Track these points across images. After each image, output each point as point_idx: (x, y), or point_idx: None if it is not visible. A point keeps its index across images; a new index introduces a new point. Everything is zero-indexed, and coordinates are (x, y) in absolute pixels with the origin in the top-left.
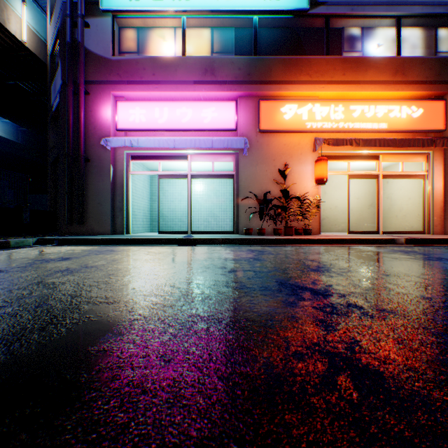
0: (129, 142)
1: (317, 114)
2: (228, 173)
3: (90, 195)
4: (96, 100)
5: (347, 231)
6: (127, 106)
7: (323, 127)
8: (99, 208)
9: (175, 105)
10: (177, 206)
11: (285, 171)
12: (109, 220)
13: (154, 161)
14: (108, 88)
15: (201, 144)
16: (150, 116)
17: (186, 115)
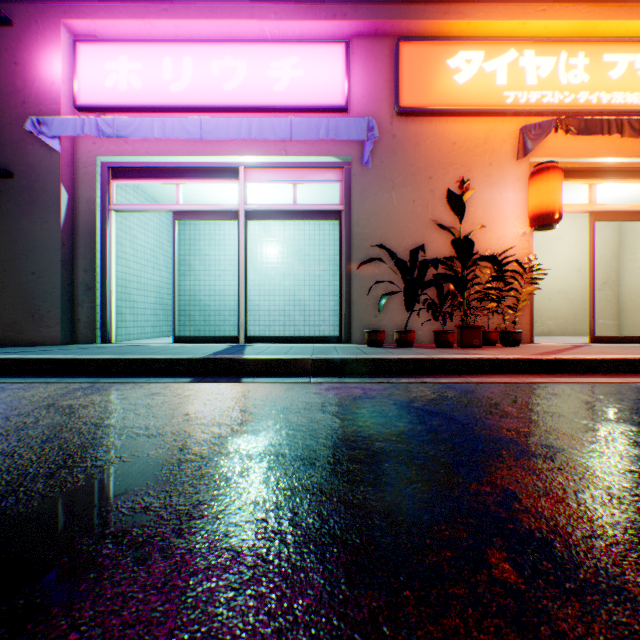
0: (92, 125)
1: (529, 73)
2: (328, 207)
3: (14, 255)
4: (27, 38)
5: (590, 335)
6: (99, 54)
7: (543, 101)
8: (35, 285)
9: (208, 51)
10: (228, 286)
11: (463, 196)
12: (57, 312)
13: (164, 181)
14: (54, 11)
15: (264, 130)
16: (151, 76)
17: (233, 73)
